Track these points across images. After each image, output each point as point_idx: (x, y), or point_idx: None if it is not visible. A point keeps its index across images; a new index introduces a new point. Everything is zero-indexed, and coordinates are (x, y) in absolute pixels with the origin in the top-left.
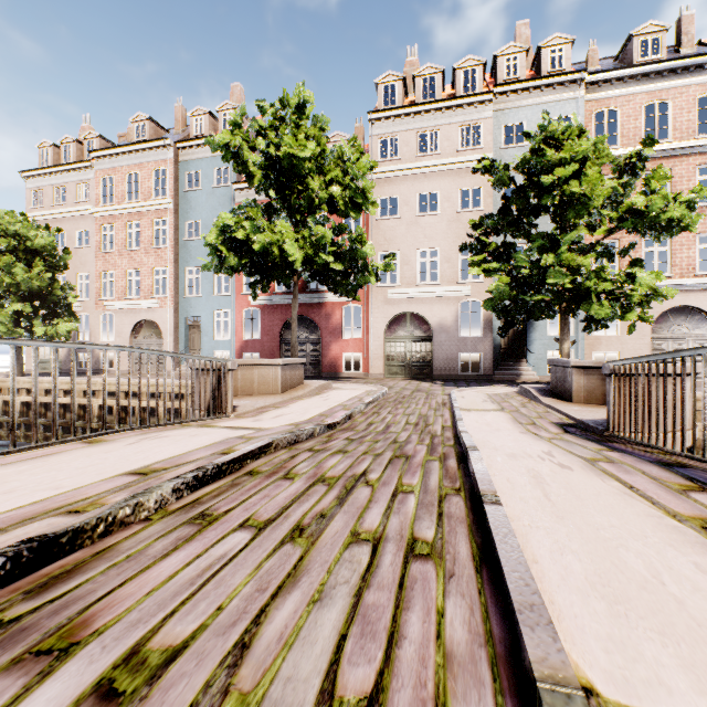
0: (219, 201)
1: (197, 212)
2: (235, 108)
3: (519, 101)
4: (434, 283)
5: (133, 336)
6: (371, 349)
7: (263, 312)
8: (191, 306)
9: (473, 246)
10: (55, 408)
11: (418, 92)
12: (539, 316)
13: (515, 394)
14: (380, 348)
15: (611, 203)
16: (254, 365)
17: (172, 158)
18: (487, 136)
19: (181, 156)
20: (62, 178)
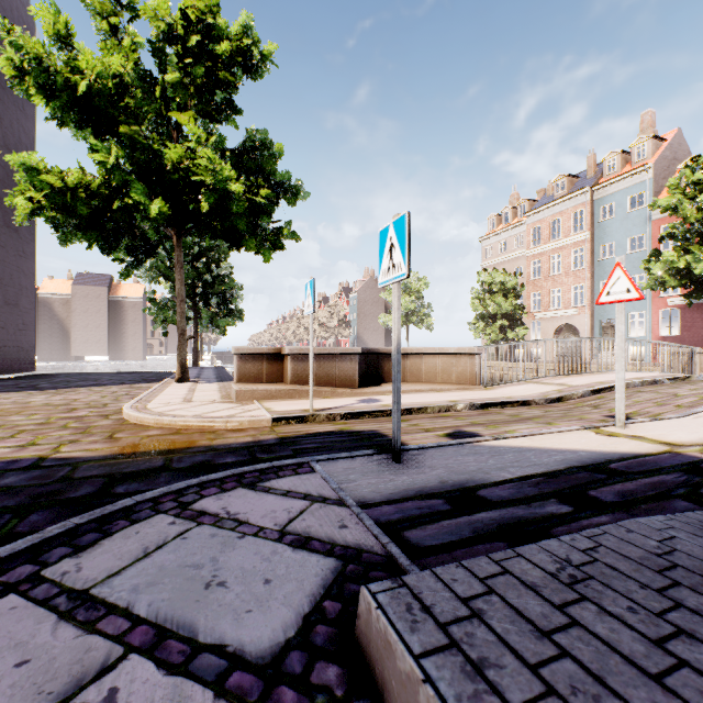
0: (632, 223)
1: (610, 236)
2: (649, 139)
3: None
4: None
5: (554, 336)
6: None
7: (682, 311)
8: (604, 311)
9: None
10: (644, 361)
11: None
12: None
13: None
14: None
15: None
16: (700, 353)
17: (588, 200)
18: None
19: (595, 196)
20: (504, 235)
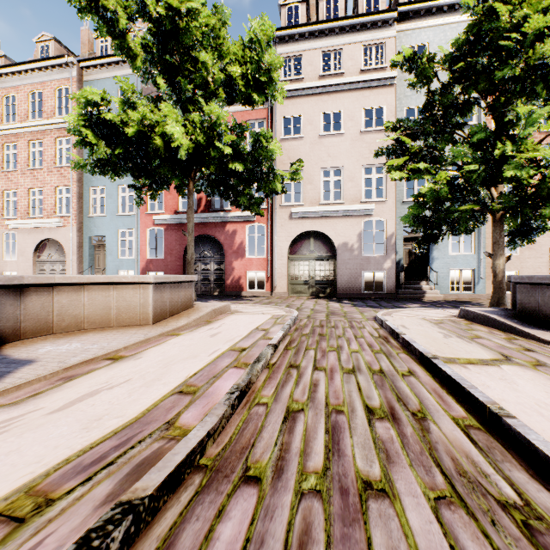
0: None
1: None
2: (140, 30)
3: (422, 21)
4: (338, 202)
5: (36, 255)
6: (275, 268)
7: (167, 231)
8: (95, 225)
9: (390, 151)
10: None
11: (321, 13)
12: (465, 228)
13: (464, 321)
14: (284, 267)
15: (545, 103)
16: (111, 283)
17: (75, 77)
18: (391, 55)
19: (85, 76)
20: None
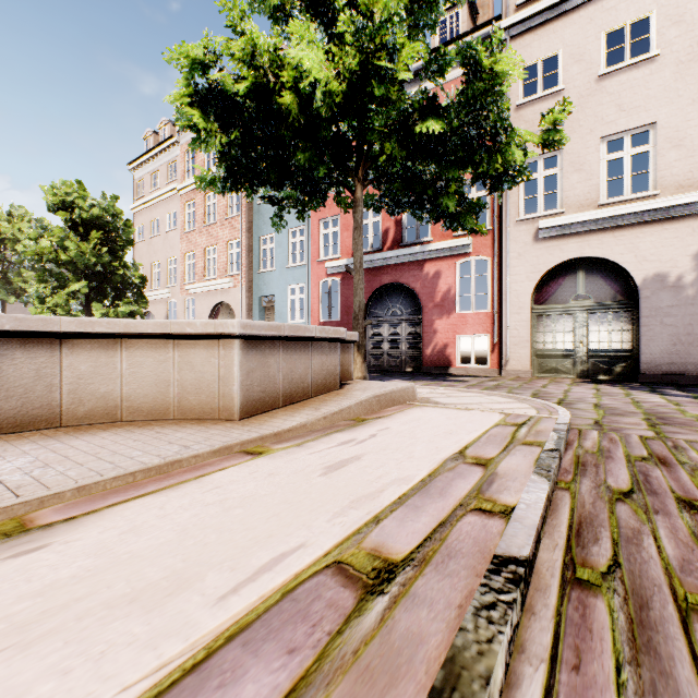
0: None
1: None
2: None
3: None
4: (642, 194)
5: None
6: (506, 328)
7: (343, 282)
8: (265, 283)
9: None
10: None
11: None
12: None
13: None
14: (523, 326)
15: None
16: (168, 336)
17: None
18: None
19: None
20: (157, 162)
